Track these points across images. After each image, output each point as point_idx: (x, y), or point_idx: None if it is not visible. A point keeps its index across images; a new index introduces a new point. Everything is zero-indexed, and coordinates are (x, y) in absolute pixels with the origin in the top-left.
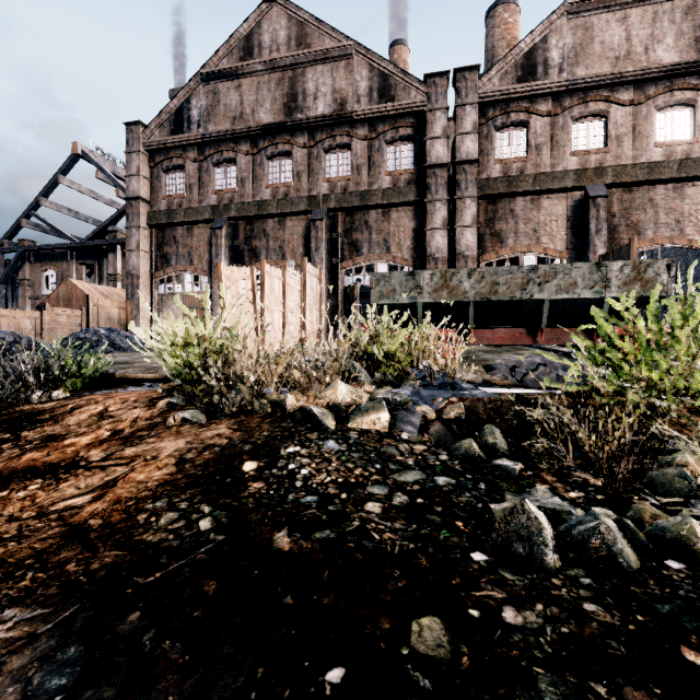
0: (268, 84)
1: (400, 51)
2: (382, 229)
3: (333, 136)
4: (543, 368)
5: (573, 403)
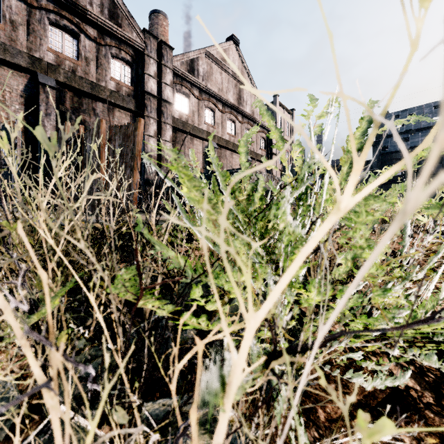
0: None
1: None
2: (108, 120)
3: (60, 13)
4: None
5: None
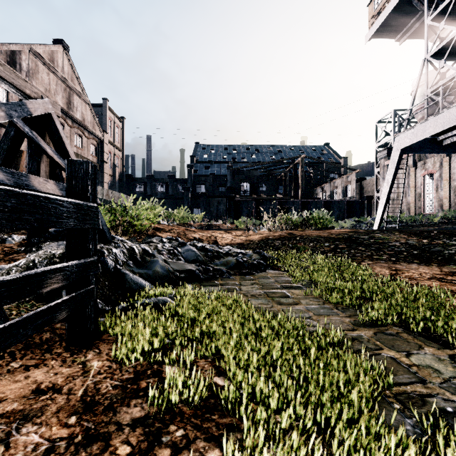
0: None
1: None
2: None
3: None
4: None
5: None
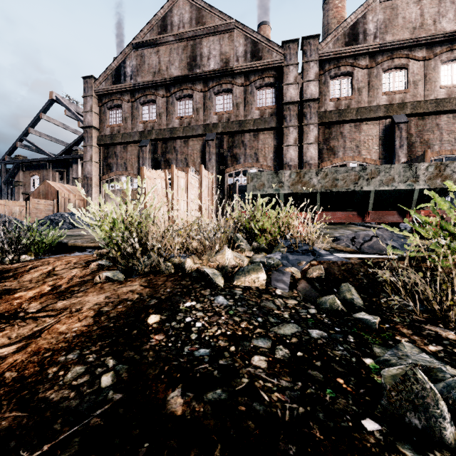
0: (177, 50)
1: (265, 29)
2: (253, 146)
3: (220, 84)
4: (375, 238)
5: (409, 265)
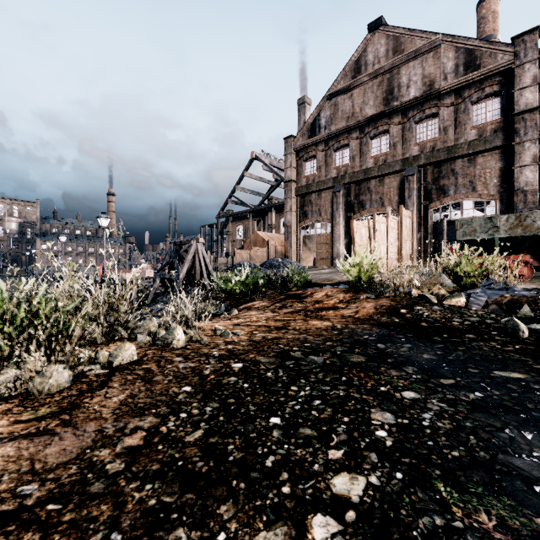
0: (371, 88)
1: (489, 5)
2: (467, 173)
3: (422, 110)
4: None
5: None
